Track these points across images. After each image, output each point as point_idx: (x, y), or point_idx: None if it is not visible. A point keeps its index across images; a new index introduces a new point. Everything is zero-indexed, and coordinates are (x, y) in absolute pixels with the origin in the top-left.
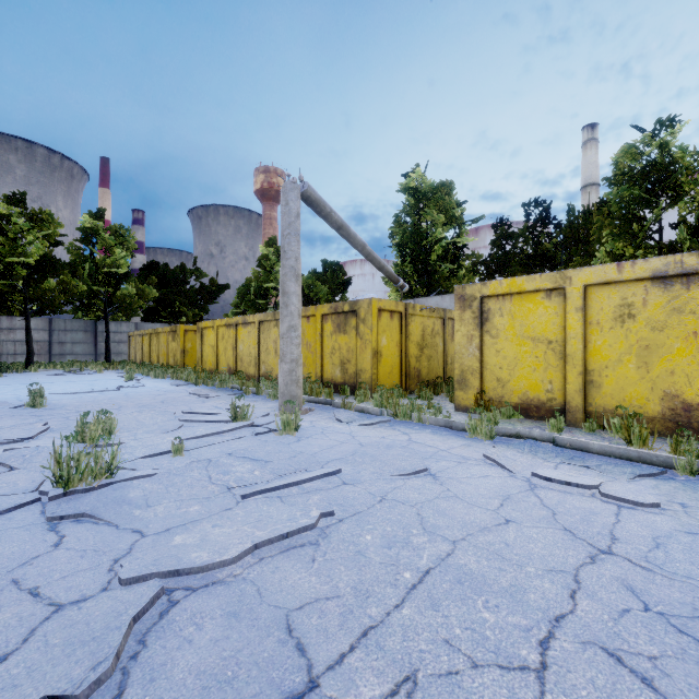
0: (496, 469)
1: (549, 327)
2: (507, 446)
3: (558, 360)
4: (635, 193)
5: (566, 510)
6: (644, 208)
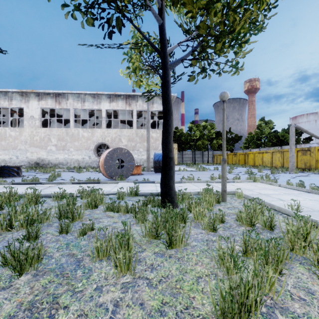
0: None
1: None
2: None
3: None
4: None
5: None
6: None
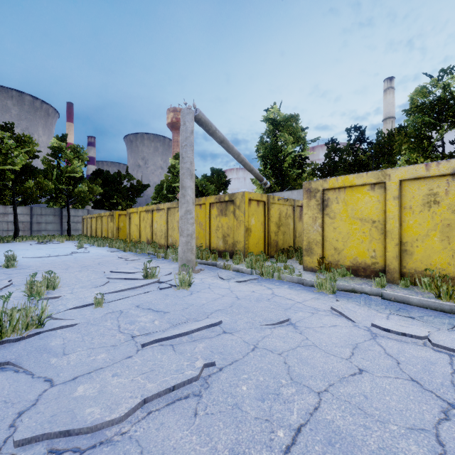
0: (342, 319)
1: (373, 210)
2: (347, 299)
3: (380, 235)
4: (425, 120)
5: (407, 359)
6: (432, 129)
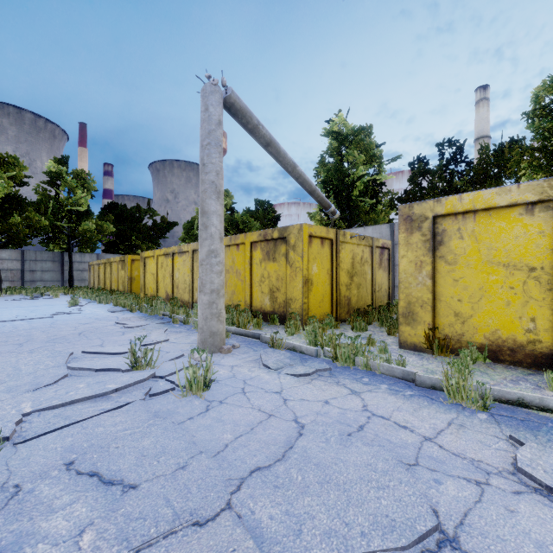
0: None
1: (531, 250)
2: (534, 436)
3: (545, 293)
4: None
5: None
6: None
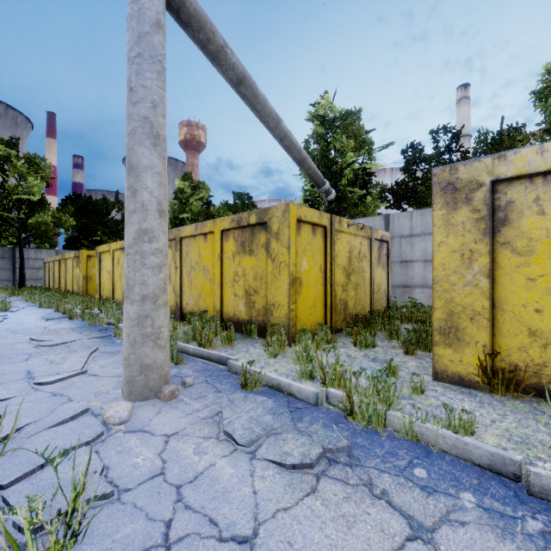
0: None
1: None
2: None
3: None
4: None
5: None
6: None
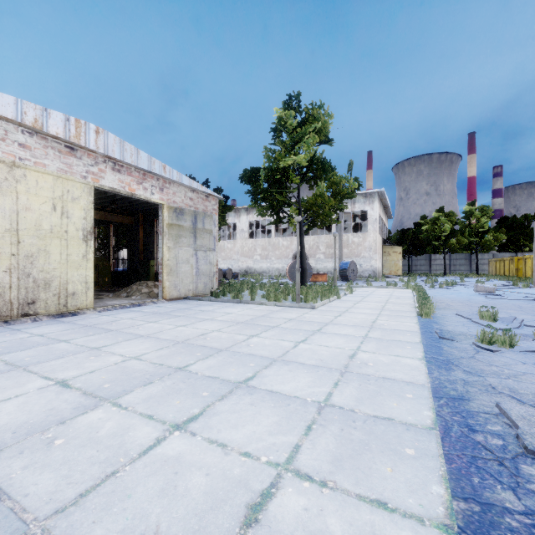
0: None
1: None
2: None
3: None
4: None
5: None
6: None
